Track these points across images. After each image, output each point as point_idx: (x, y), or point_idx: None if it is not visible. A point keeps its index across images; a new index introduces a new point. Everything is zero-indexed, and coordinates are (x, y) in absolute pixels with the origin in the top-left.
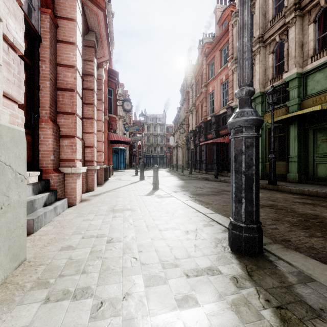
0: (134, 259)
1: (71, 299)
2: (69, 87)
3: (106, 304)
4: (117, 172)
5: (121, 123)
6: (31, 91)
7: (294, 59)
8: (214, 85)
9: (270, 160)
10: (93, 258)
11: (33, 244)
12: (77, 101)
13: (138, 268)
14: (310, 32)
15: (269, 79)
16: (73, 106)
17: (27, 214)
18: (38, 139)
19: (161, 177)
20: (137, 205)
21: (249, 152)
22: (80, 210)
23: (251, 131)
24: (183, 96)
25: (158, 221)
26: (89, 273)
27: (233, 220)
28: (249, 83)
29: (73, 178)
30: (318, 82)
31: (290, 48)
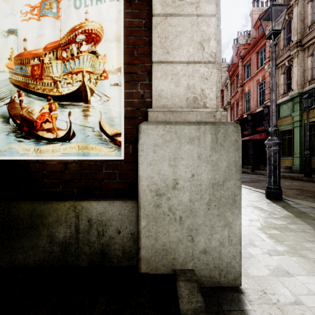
0: None
1: None
2: None
3: None
4: None
5: None
6: None
7: None
8: (250, 85)
9: (305, 156)
10: None
11: None
12: None
13: None
14: None
15: (308, 80)
16: None
17: None
18: None
19: None
20: None
21: (275, 156)
22: None
23: (276, 147)
24: None
25: None
26: None
27: (267, 185)
28: (275, 126)
29: None
30: None
31: None
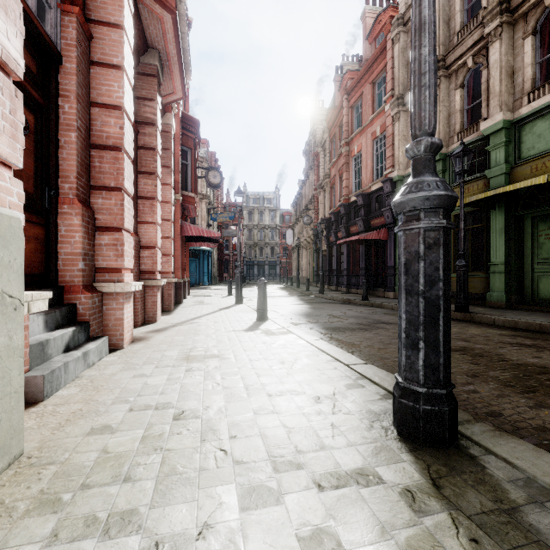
0: (221, 453)
1: (99, 536)
2: (111, 142)
3: (164, 548)
4: (197, 291)
5: (205, 208)
6: (44, 149)
7: (498, 96)
8: (362, 143)
9: (458, 269)
10: (147, 450)
11: (40, 422)
12: (125, 167)
13: (228, 471)
14: (526, 51)
15: (456, 132)
16: (119, 175)
17: (33, 366)
18: (57, 233)
19: (272, 299)
20: (230, 349)
21: (431, 256)
22: (130, 357)
23: (435, 217)
24: (309, 162)
25: (266, 378)
26: (138, 480)
27: (403, 381)
28: (431, 130)
29: (119, 301)
30: (540, 135)
31: (493, 78)
